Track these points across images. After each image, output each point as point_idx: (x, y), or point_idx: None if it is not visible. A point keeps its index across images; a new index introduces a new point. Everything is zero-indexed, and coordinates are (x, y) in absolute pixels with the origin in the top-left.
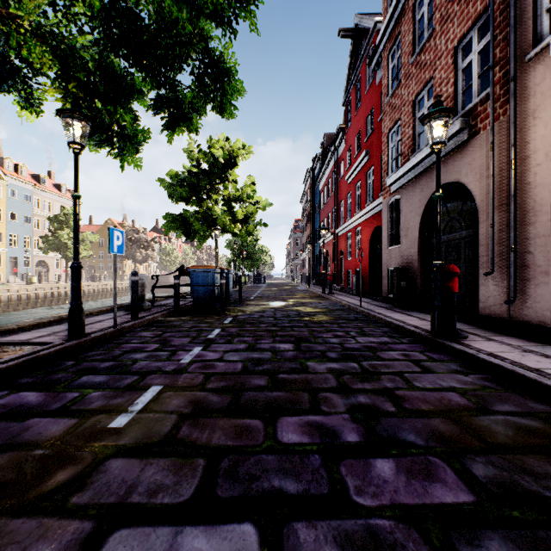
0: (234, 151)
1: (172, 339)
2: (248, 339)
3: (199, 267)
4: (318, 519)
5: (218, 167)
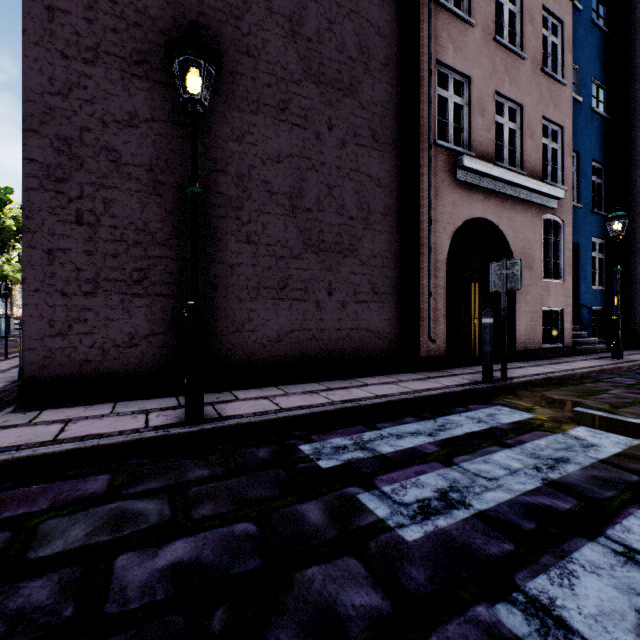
0: None
1: None
2: None
3: None
4: None
5: (11, 232)
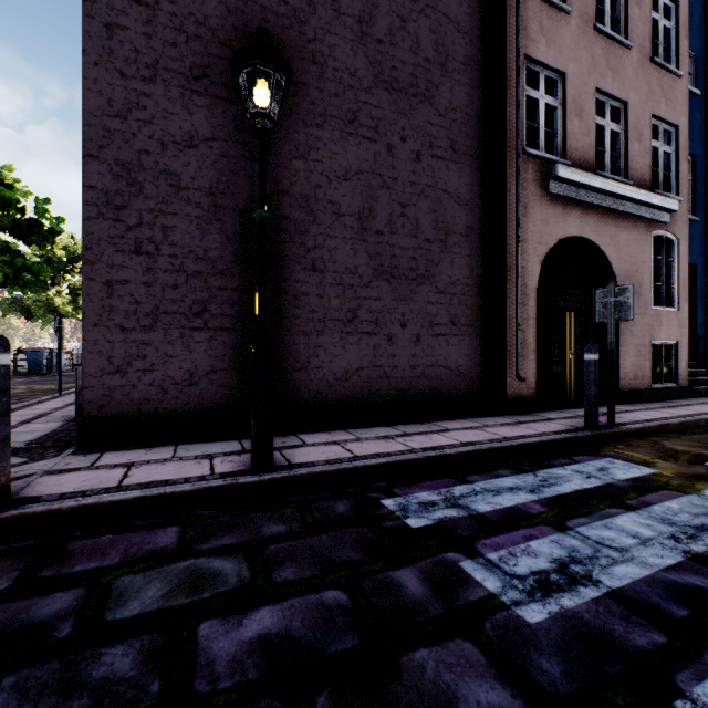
0: (79, 249)
1: (13, 379)
2: (51, 378)
3: (32, 349)
4: (37, 383)
5: (61, 263)
